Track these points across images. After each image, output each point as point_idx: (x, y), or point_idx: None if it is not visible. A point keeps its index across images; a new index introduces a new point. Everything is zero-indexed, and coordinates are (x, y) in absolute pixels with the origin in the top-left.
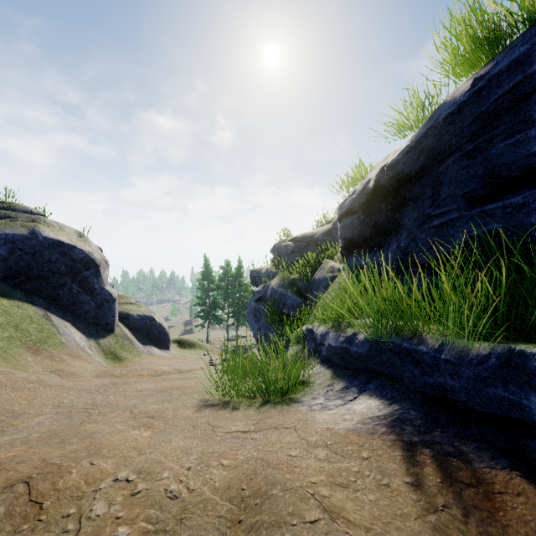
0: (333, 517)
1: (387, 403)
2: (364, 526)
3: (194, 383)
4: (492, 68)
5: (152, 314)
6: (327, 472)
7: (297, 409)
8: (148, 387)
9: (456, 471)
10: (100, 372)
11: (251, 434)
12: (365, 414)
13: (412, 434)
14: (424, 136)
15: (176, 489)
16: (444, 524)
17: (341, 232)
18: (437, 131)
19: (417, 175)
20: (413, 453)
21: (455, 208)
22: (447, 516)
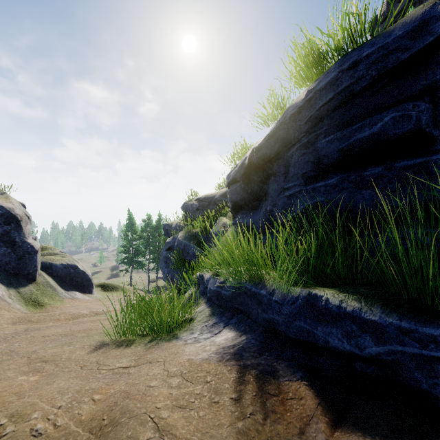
0: (163, 435)
1: (239, 334)
2: (186, 438)
3: (101, 325)
4: (317, 85)
5: (75, 263)
6: (174, 397)
7: (175, 343)
8: (57, 331)
9: (267, 386)
10: (18, 319)
11: (130, 369)
12: (221, 345)
13: (247, 359)
14: (278, 129)
15: (42, 427)
16: (247, 428)
17: (229, 196)
18: (286, 126)
19: (275, 157)
20: (243, 374)
21: (298, 184)
22: (251, 421)
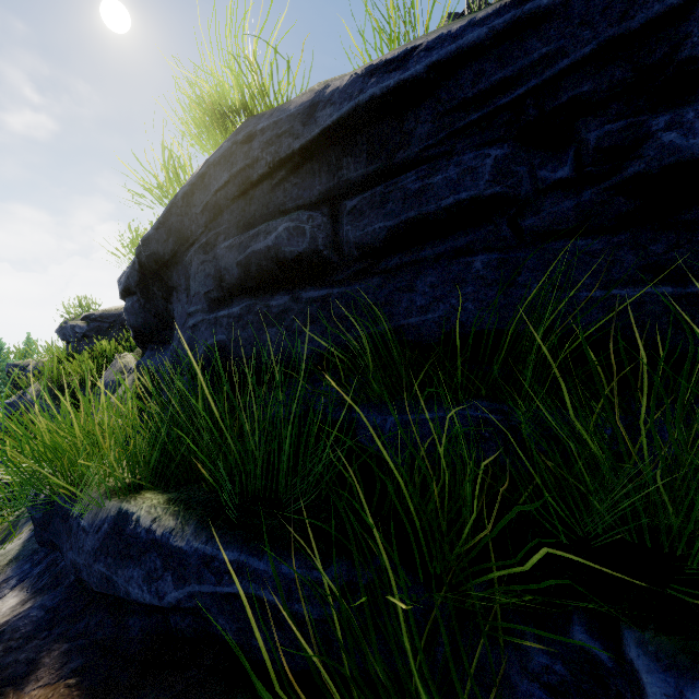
0: None
1: (27, 600)
2: None
3: None
4: (212, 155)
5: None
6: None
7: None
8: None
9: None
10: None
11: None
12: None
13: None
14: (169, 213)
15: None
16: None
17: (126, 317)
18: (179, 211)
19: (172, 260)
20: None
21: (201, 308)
22: None
